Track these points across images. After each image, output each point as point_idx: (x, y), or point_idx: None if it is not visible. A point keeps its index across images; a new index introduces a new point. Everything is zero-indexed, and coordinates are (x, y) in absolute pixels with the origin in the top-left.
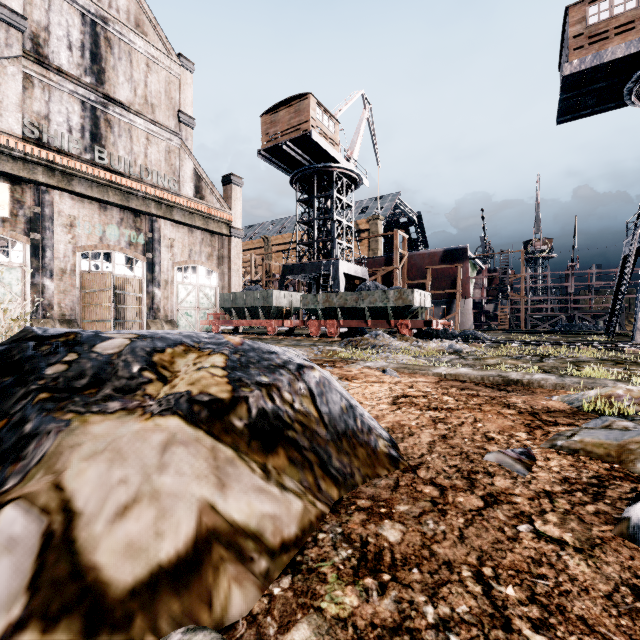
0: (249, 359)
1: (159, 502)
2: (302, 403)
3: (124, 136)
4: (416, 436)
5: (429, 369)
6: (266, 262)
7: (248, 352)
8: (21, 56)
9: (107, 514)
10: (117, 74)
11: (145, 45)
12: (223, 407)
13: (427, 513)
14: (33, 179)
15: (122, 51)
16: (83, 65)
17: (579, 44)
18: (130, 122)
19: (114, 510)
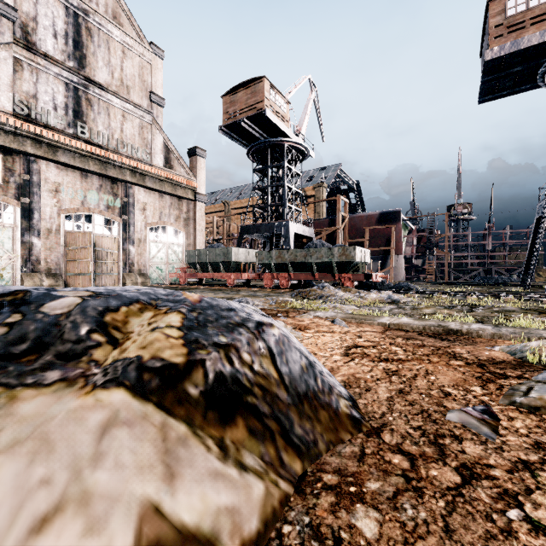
0: (207, 317)
1: (89, 509)
2: (262, 364)
3: (103, 113)
4: (373, 391)
5: (374, 319)
6: (226, 223)
7: (206, 310)
8: (12, 43)
9: (18, 532)
10: (97, 59)
11: (121, 34)
12: (177, 373)
13: (402, 493)
14: (22, 150)
15: (101, 39)
16: (67, 51)
17: (499, 33)
18: (108, 101)
19: (28, 525)
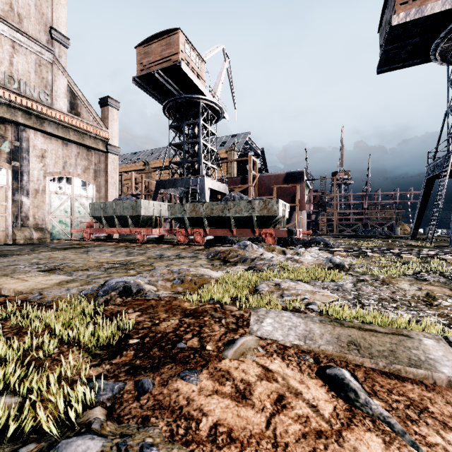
0: None
1: None
2: None
3: None
4: None
5: (418, 356)
6: (145, 180)
7: None
8: None
9: None
10: None
11: None
12: None
13: None
14: None
15: None
16: None
17: None
18: None
19: None
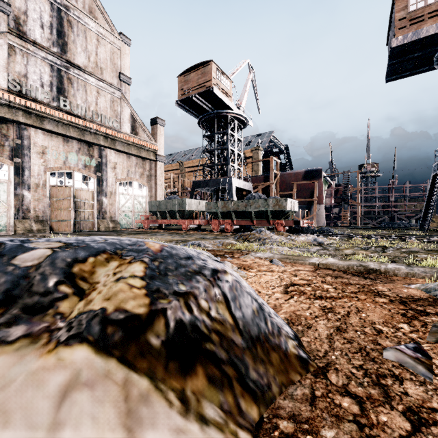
0: (167, 266)
1: None
2: (218, 310)
3: (81, 90)
4: (314, 328)
5: (305, 259)
6: (181, 179)
7: (166, 259)
8: (6, 32)
9: None
10: (76, 46)
11: (96, 26)
12: (139, 324)
13: None
14: (15, 120)
15: (79, 30)
16: (51, 39)
17: (403, 25)
18: (85, 80)
19: None
